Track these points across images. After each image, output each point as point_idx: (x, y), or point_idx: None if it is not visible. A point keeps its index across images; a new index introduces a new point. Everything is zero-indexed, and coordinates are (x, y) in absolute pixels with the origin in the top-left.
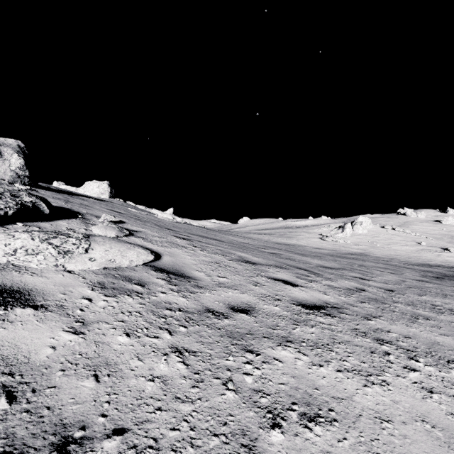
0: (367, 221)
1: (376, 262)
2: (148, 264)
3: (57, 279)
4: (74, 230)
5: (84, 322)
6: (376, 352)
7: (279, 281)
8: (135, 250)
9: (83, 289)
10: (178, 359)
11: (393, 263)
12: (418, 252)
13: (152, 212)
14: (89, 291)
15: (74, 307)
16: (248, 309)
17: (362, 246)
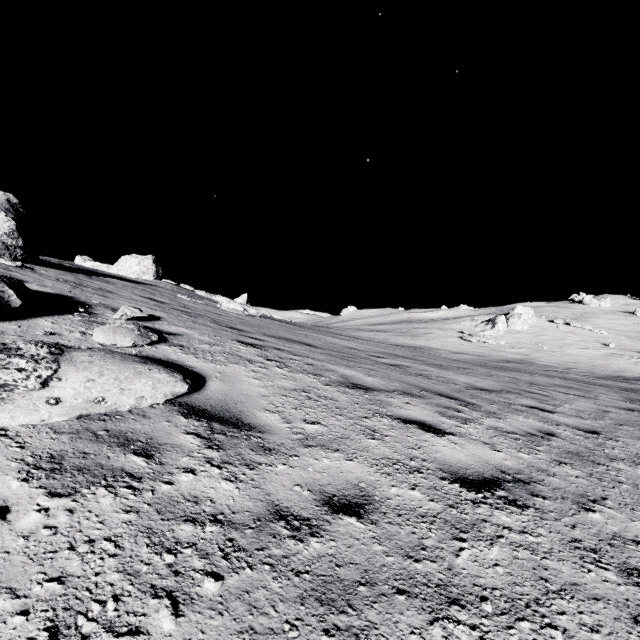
0: (528, 313)
1: (549, 376)
2: (177, 400)
3: None
4: (59, 335)
5: None
6: None
7: (413, 424)
8: (149, 377)
9: (3, 478)
10: None
11: (572, 376)
12: (606, 358)
13: (216, 300)
14: (16, 483)
15: None
16: (360, 502)
17: (521, 349)
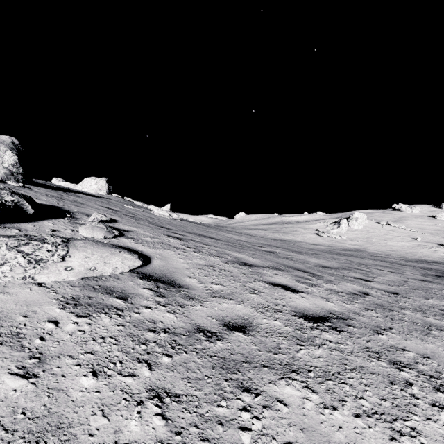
0: (362, 217)
1: (374, 260)
2: (135, 270)
3: (21, 296)
4: (58, 231)
5: (41, 357)
6: (396, 383)
7: (278, 286)
8: (120, 256)
9: (51, 307)
10: (156, 409)
11: (390, 260)
12: (414, 247)
13: (150, 208)
14: (58, 310)
15: (34, 335)
16: (245, 326)
17: (358, 242)
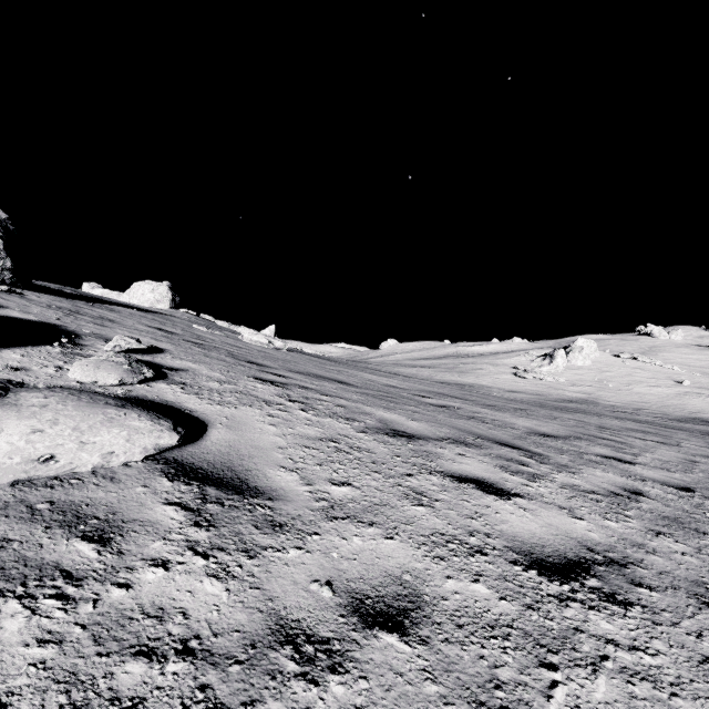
0: (590, 346)
1: (620, 419)
2: (163, 455)
3: None
4: (25, 370)
5: None
6: None
7: (469, 483)
8: (124, 425)
9: None
10: None
11: (643, 418)
12: (680, 397)
13: (240, 331)
14: None
15: None
16: (404, 607)
17: (584, 387)
